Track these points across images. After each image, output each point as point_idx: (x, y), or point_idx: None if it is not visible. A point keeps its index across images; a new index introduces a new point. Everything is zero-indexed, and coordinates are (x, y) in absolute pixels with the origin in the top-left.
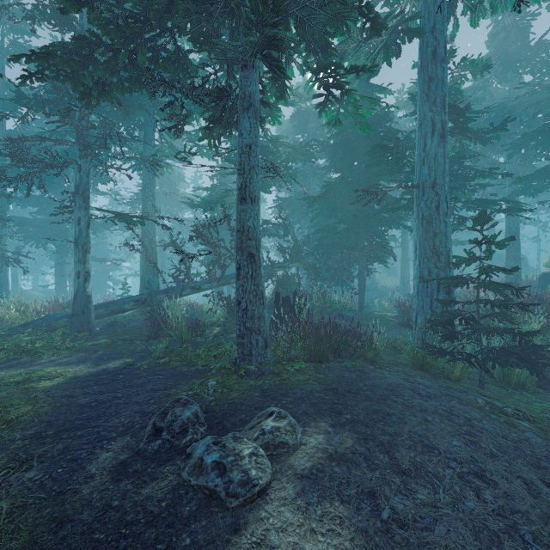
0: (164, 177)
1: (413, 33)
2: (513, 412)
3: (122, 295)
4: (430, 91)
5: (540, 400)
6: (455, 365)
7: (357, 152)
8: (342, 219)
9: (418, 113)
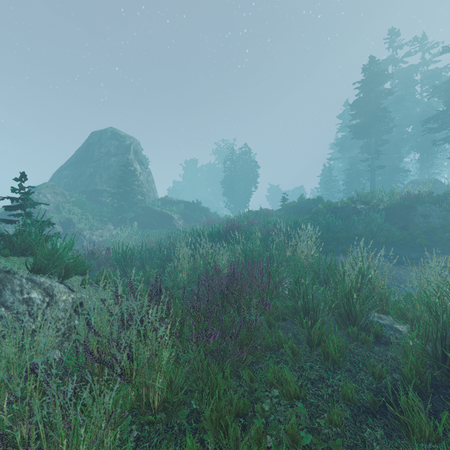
0: None
1: None
2: None
3: None
4: None
5: None
6: None
7: None
8: None
9: None
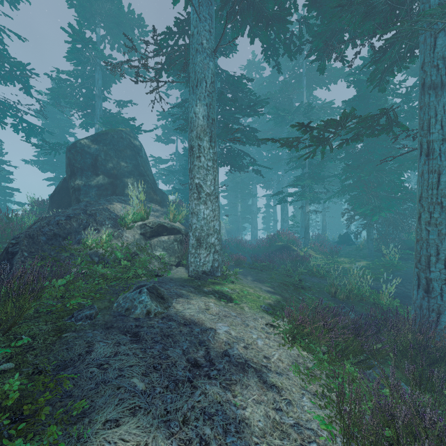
0: None
1: None
2: None
3: None
4: None
5: None
6: None
7: None
8: None
9: None
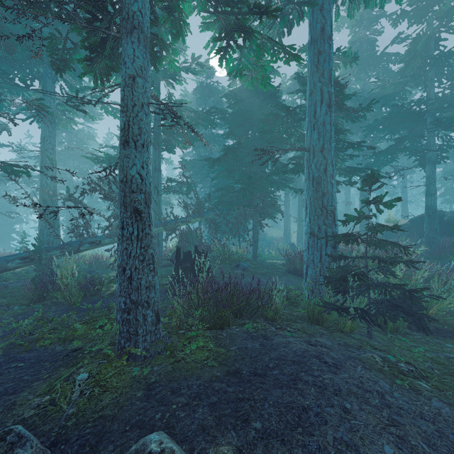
0: (72, 134)
1: (307, 4)
2: (407, 369)
3: (20, 249)
4: (319, 63)
5: (414, 343)
6: (347, 318)
7: (252, 122)
8: (239, 180)
9: (308, 83)
